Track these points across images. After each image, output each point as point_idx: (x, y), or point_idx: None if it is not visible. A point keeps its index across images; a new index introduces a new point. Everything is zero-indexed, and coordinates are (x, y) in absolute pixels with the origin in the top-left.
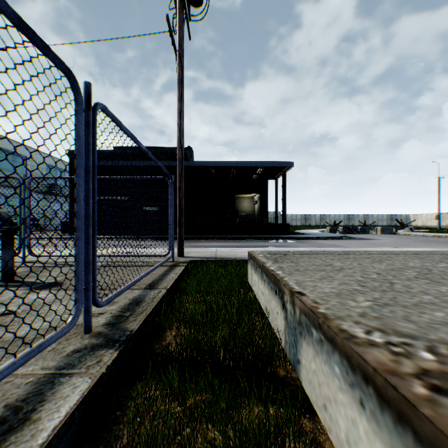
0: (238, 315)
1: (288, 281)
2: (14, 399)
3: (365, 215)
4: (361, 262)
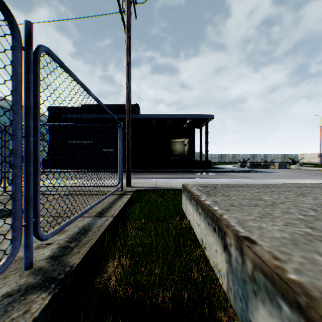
0: (175, 245)
1: (228, 220)
2: None
3: (265, 154)
4: (287, 196)
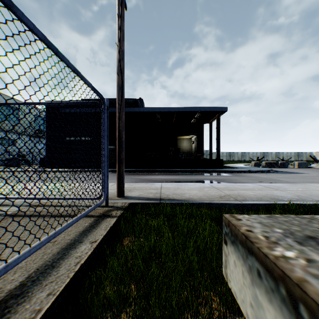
0: None
1: None
2: None
3: (277, 152)
4: None
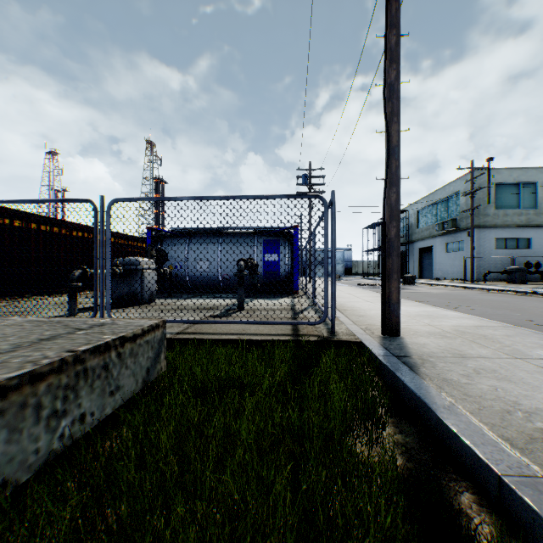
0: None
1: None
2: None
3: None
4: None
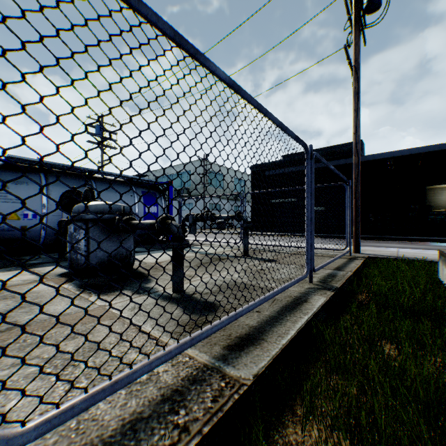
0: (422, 295)
1: None
2: (295, 295)
3: None
4: None
